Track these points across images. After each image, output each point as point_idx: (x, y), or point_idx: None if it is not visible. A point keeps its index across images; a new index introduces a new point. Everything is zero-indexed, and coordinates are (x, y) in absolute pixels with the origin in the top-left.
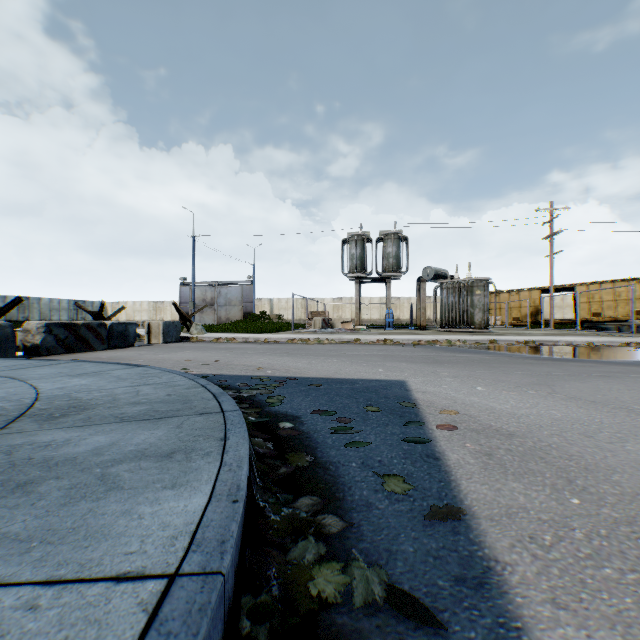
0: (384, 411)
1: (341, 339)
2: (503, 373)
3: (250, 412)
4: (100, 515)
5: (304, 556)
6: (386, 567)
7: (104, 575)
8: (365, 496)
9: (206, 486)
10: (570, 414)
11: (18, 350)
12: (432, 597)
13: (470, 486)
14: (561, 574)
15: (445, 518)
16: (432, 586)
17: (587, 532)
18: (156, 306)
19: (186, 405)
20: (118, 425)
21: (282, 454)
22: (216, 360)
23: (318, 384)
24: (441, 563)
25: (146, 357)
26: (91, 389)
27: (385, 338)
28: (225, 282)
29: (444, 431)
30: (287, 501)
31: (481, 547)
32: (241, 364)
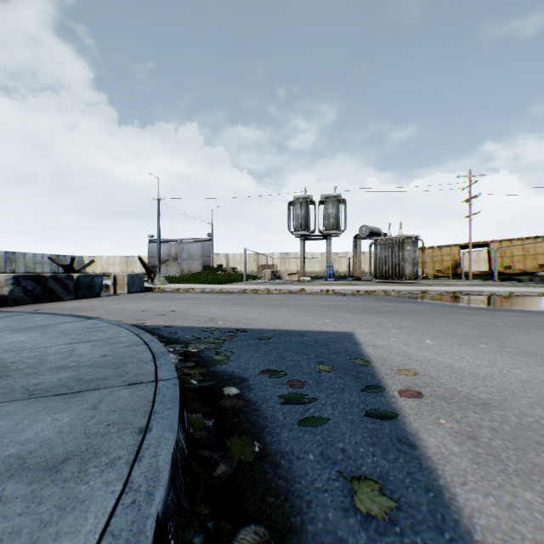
0: (337, 371)
1: (288, 289)
2: (445, 324)
3: (194, 373)
4: None
5: None
6: None
7: None
8: (331, 522)
9: None
10: (536, 374)
11: None
12: None
13: (470, 499)
14: None
15: None
16: None
17: None
18: (127, 260)
19: (117, 370)
20: (21, 404)
21: (223, 438)
22: (172, 310)
23: (267, 337)
24: None
25: (107, 307)
26: (24, 348)
27: (328, 288)
28: (187, 239)
29: (408, 399)
30: (221, 538)
31: None
32: (195, 314)
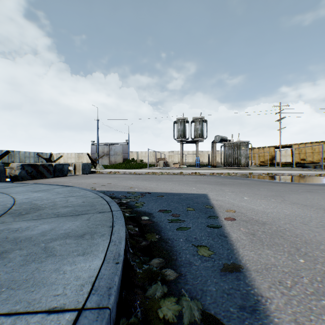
0: (196, 210)
1: (173, 172)
2: (257, 190)
3: (126, 211)
4: (42, 271)
5: (155, 293)
6: (201, 300)
7: (41, 309)
8: (188, 258)
9: (101, 254)
10: (294, 212)
11: (7, 178)
12: (227, 318)
13: (244, 252)
14: (298, 304)
15: (232, 271)
16: (227, 311)
17: (310, 279)
18: (79, 155)
19: (92, 207)
20: (55, 219)
21: (143, 234)
22: (109, 183)
23: (162, 196)
24: (231, 297)
25: (73, 181)
26: (43, 199)
27: (196, 172)
28: (114, 143)
29: (228, 221)
30: (146, 261)
31: (252, 288)
32: (122, 185)
